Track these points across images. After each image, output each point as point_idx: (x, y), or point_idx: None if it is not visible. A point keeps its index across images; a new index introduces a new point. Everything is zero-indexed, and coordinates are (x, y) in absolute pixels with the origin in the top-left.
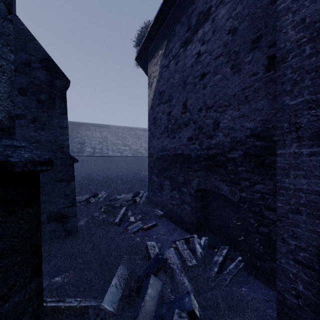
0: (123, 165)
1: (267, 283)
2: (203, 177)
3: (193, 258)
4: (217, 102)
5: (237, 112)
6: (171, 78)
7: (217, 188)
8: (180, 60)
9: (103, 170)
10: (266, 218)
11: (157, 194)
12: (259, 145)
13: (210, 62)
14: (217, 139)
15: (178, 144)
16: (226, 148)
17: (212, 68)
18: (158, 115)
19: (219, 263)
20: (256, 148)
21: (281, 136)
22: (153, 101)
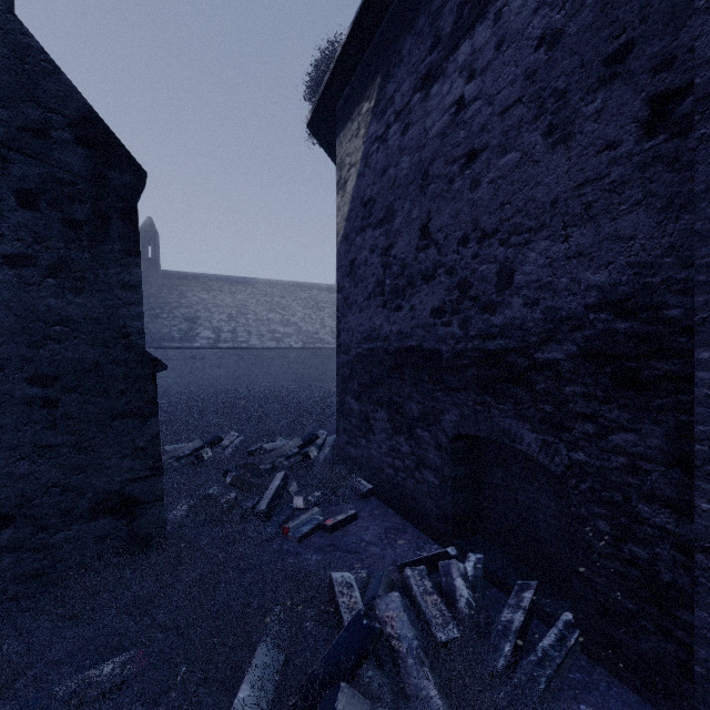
0: (282, 368)
1: (645, 693)
2: (470, 406)
3: (450, 620)
4: (507, 222)
5: (562, 246)
6: (391, 167)
7: (508, 435)
8: (414, 123)
9: (239, 379)
10: (644, 523)
11: (358, 440)
12: (624, 331)
13: (490, 122)
14: (508, 314)
15: (409, 325)
16: (532, 337)
17: (494, 137)
18: (361, 256)
19: (515, 631)
20: (616, 339)
21: None
22: (349, 222)
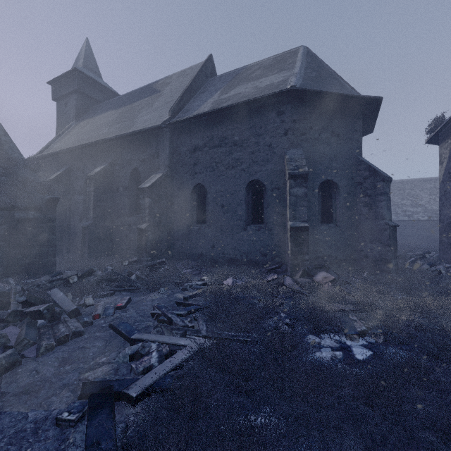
0: (411, 232)
1: None
2: None
3: None
4: None
5: None
6: None
7: None
8: None
9: None
10: None
11: (447, 252)
12: None
13: None
14: None
15: None
16: None
17: None
18: (448, 190)
19: None
20: None
21: None
22: (444, 177)
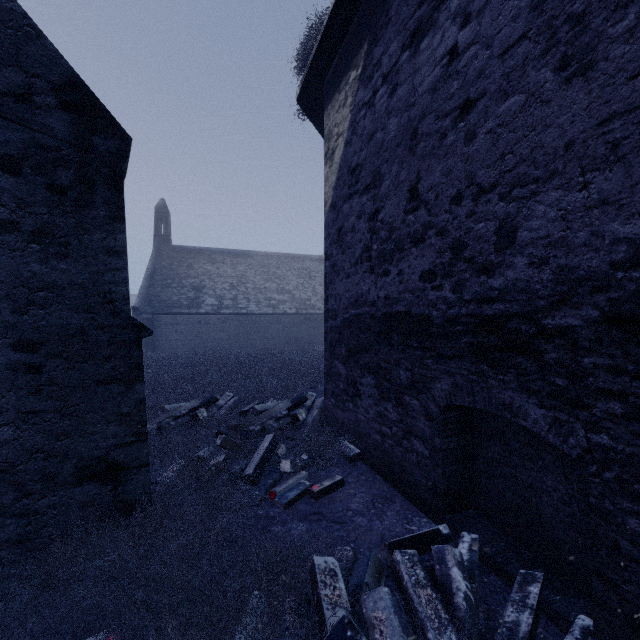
0: (277, 331)
1: None
2: (464, 375)
3: (448, 624)
4: (509, 173)
5: (580, 194)
6: (378, 131)
7: (509, 409)
8: (402, 82)
9: (239, 341)
10: None
11: (345, 404)
12: None
13: (488, 67)
14: (510, 275)
15: (397, 290)
16: (540, 300)
17: (493, 82)
18: (348, 223)
19: (523, 638)
20: None
21: None
22: (337, 190)
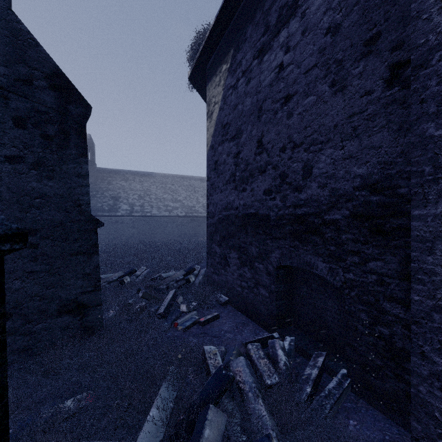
0: (172, 228)
1: (387, 413)
2: (287, 248)
3: (274, 373)
4: (308, 137)
5: (340, 152)
6: (239, 104)
7: (309, 265)
8: (253, 77)
9: (145, 235)
10: (387, 314)
11: (219, 271)
12: (376, 202)
13: (298, 78)
14: (309, 192)
15: (250, 200)
16: (323, 206)
17: (301, 87)
18: (221, 158)
19: (313, 380)
20: (371, 206)
21: (419, 187)
22: (214, 137)
